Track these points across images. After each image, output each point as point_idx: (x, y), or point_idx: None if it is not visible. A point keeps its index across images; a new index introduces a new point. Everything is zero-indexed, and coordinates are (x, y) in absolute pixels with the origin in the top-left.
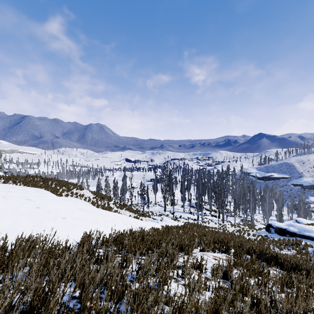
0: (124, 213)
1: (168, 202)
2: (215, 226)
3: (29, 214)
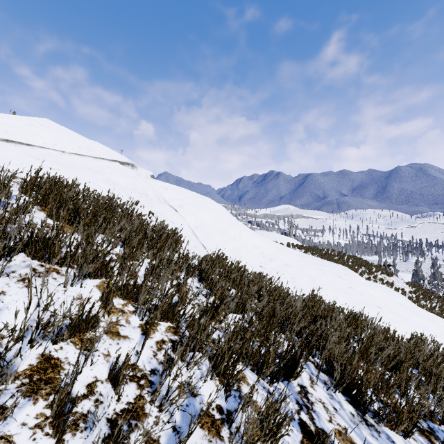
0: None
1: None
2: None
3: (344, 291)
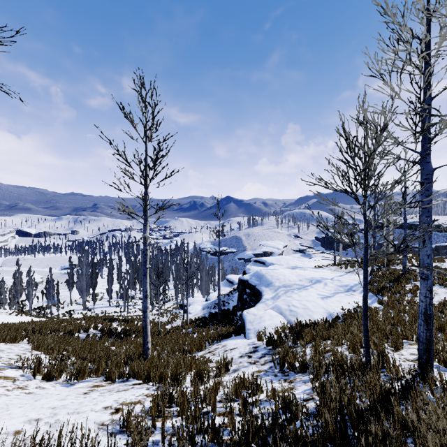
0: None
1: (90, 298)
2: (140, 314)
3: None
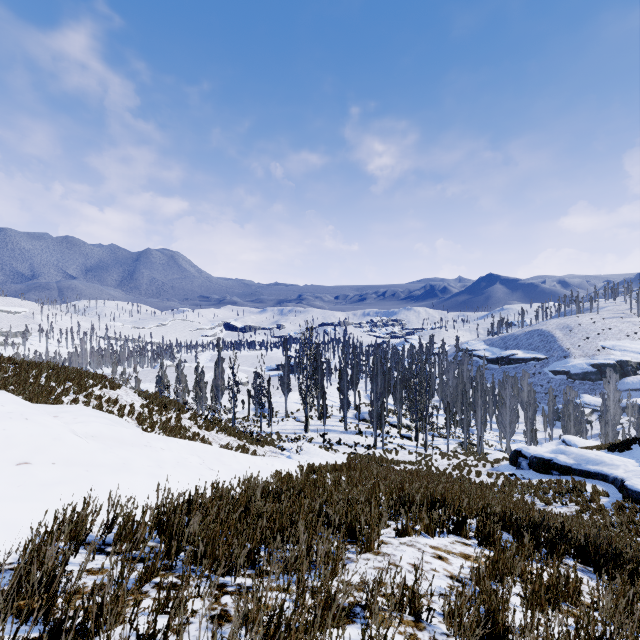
0: (216, 438)
1: (312, 412)
2: (410, 459)
3: None
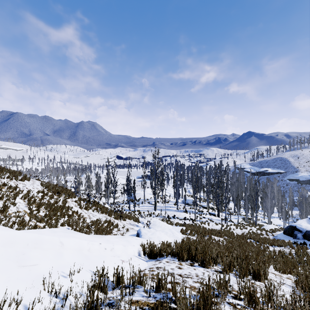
0: (91, 215)
1: (158, 199)
2: (217, 228)
3: None
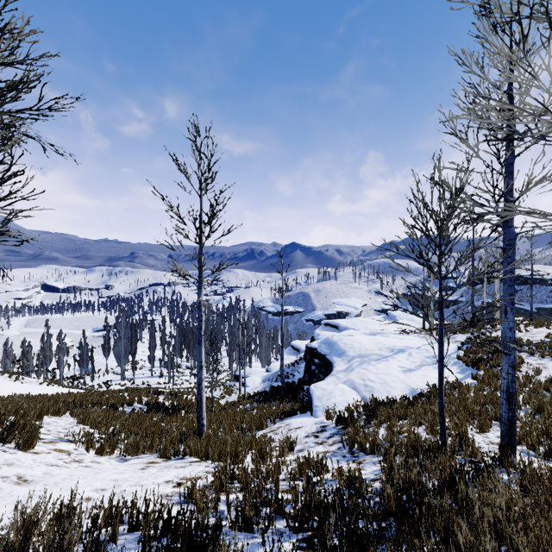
0: None
1: (129, 366)
2: (188, 386)
3: None
